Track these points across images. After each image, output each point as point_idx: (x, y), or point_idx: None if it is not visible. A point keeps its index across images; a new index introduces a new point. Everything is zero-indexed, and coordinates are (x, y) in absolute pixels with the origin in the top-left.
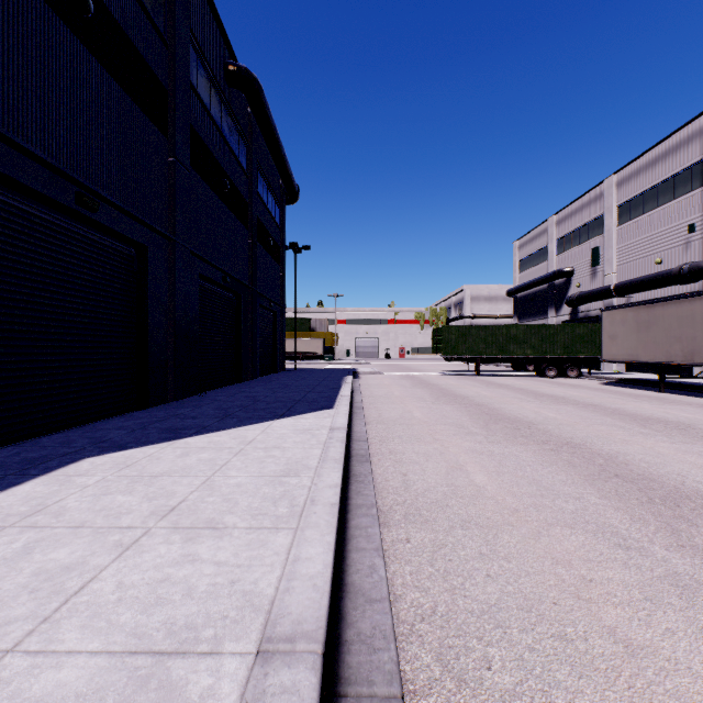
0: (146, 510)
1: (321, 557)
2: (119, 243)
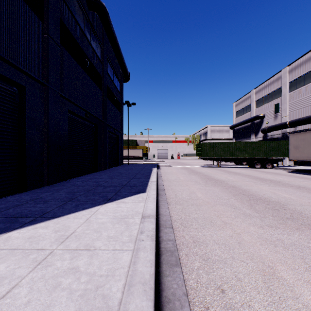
0: None
1: None
2: (2, 82)
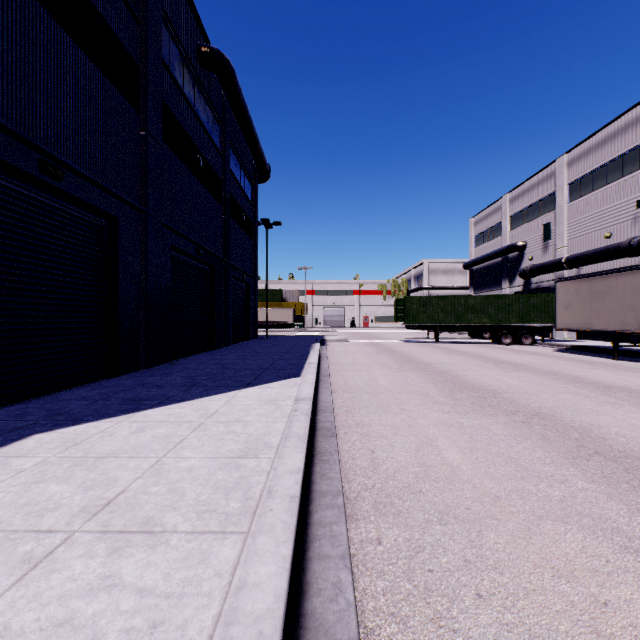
0: (77, 504)
1: (272, 582)
2: (88, 213)
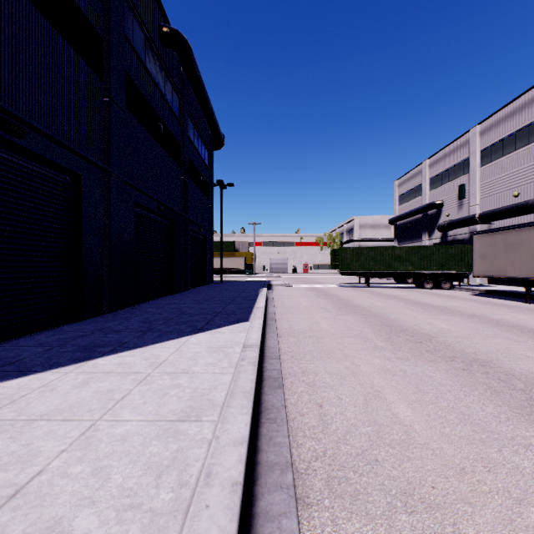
0: None
1: None
2: (53, 171)
